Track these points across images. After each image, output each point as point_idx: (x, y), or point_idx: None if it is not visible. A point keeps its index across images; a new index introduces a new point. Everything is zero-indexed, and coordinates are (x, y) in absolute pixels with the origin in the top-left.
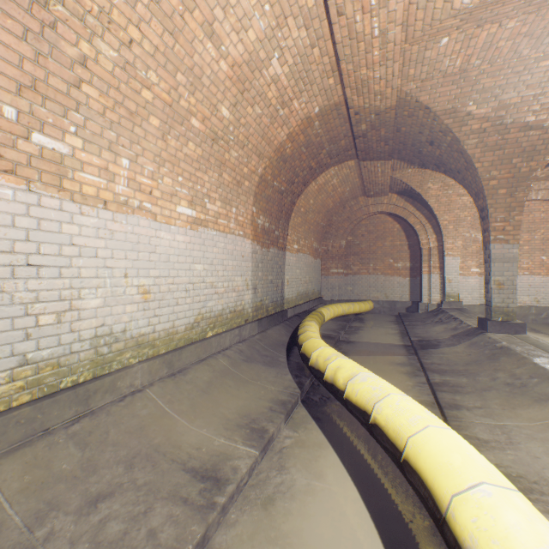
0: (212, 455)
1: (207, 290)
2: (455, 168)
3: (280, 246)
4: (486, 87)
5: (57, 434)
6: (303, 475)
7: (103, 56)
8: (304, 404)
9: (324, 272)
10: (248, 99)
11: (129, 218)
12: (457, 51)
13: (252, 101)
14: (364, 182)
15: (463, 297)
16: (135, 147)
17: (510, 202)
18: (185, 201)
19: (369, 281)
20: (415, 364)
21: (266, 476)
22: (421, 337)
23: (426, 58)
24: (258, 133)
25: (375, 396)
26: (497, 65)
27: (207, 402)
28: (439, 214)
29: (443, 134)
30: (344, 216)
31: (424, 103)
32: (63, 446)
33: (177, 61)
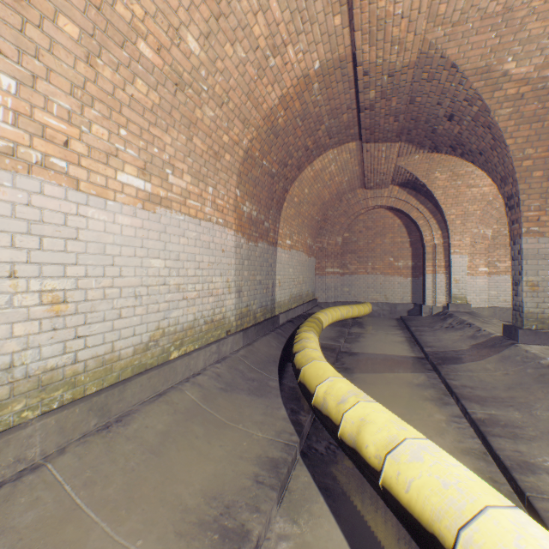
0: None
1: (170, 295)
2: (477, 148)
3: (270, 241)
4: (533, 34)
5: None
6: None
7: None
8: (306, 460)
9: (319, 271)
10: (226, 30)
11: (20, 179)
12: None
13: (232, 36)
14: (365, 170)
15: (471, 299)
16: (30, 60)
17: (547, 186)
18: (133, 166)
19: (367, 282)
20: (439, 386)
21: None
22: (435, 347)
23: None
24: (242, 88)
25: (454, 508)
26: None
27: (155, 474)
28: (446, 208)
29: (469, 103)
30: (340, 210)
31: (451, 58)
32: None
33: None
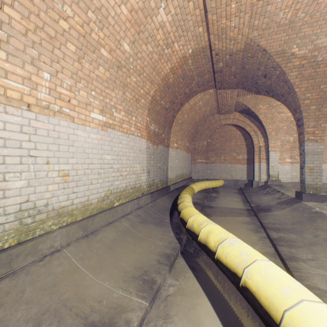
0: (110, 307)
1: (114, 173)
2: (280, 93)
3: (165, 144)
4: (306, 34)
5: None
6: (184, 324)
7: None
8: (183, 255)
9: (193, 161)
10: (143, 38)
11: (51, 119)
12: (289, 6)
13: (146, 41)
14: (219, 104)
15: (281, 177)
16: (55, 64)
17: (318, 114)
18: (97, 109)
19: (221, 167)
20: (256, 223)
21: (154, 325)
22: (257, 204)
23: (267, 12)
24: (150, 65)
25: (243, 261)
26: (316, 17)
27: (111, 257)
28: (266, 125)
29: (274, 69)
30: (205, 126)
31: (262, 46)
32: None
33: (88, 0)
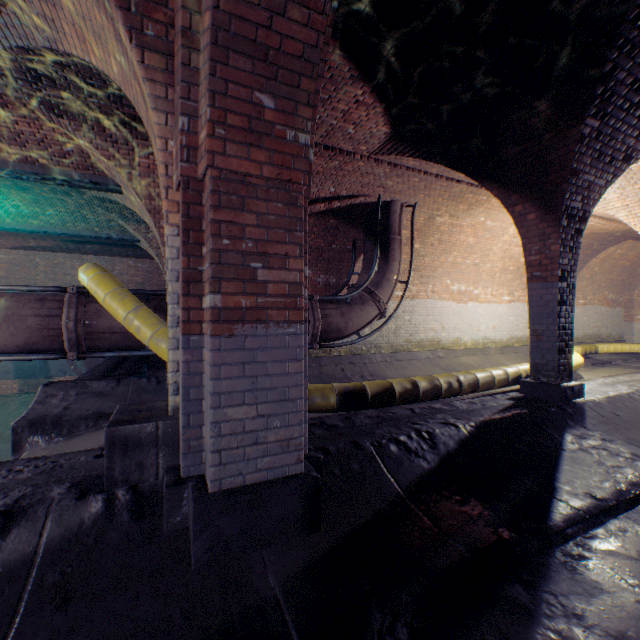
0: None
1: (514, 327)
2: None
3: None
4: None
5: (479, 355)
6: None
7: (486, 267)
8: None
9: (626, 318)
10: None
11: (490, 305)
12: None
13: None
14: None
15: None
16: (491, 284)
17: None
18: (505, 295)
19: None
20: None
21: None
22: None
23: None
24: None
25: None
26: None
27: (515, 361)
28: None
29: None
30: None
31: None
32: (481, 357)
33: (505, 257)
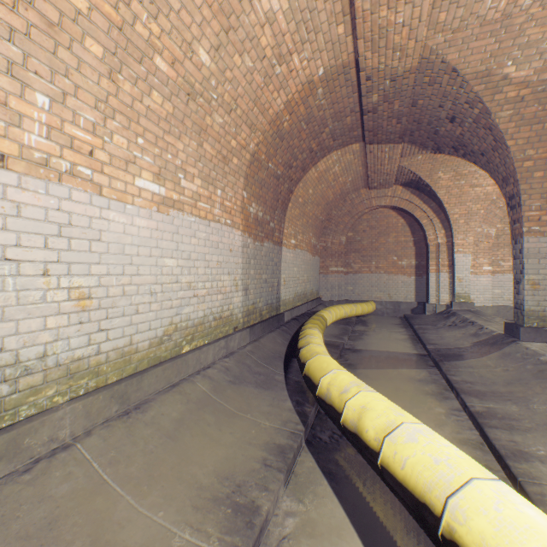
0: None
1: (182, 292)
2: (479, 149)
3: (275, 240)
4: (532, 39)
5: None
6: None
7: None
8: (310, 447)
9: (323, 270)
10: (235, 42)
11: (52, 186)
12: None
13: (241, 47)
14: (369, 171)
15: (475, 297)
16: (61, 79)
17: None
18: (149, 172)
19: (371, 280)
20: (440, 382)
21: None
22: (438, 345)
23: None
24: (249, 95)
25: (443, 480)
26: None
27: (172, 456)
28: (449, 207)
29: (470, 105)
30: (344, 210)
31: (451, 63)
32: None
33: None
